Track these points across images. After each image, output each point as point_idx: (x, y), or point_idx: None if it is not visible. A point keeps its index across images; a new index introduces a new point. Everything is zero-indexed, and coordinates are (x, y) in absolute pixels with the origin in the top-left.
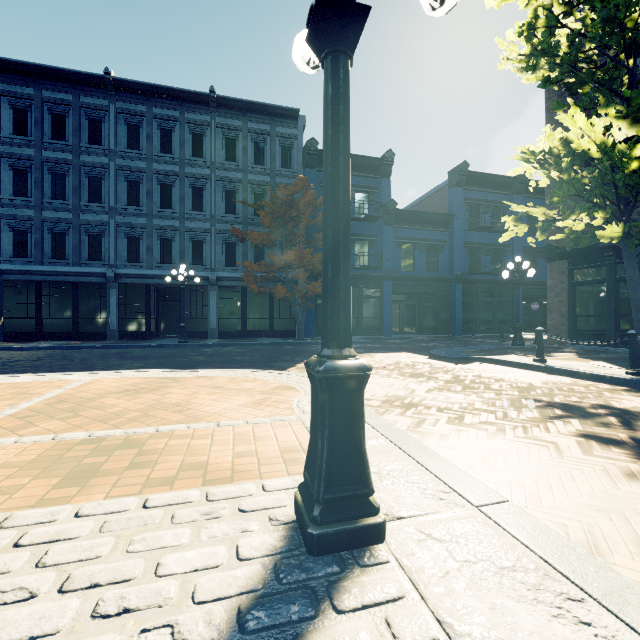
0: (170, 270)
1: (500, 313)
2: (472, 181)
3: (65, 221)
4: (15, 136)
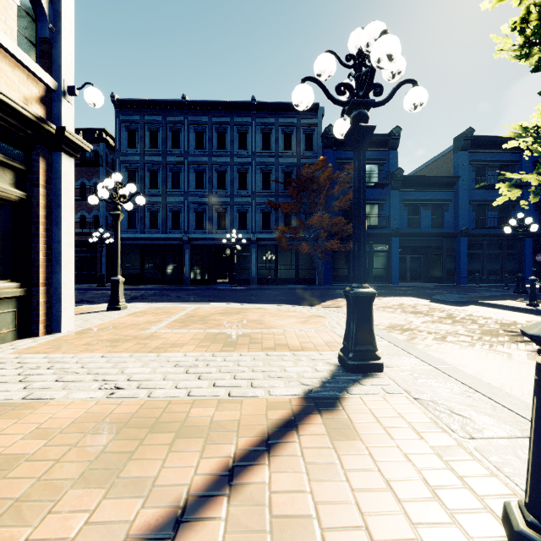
0: (224, 234)
1: (508, 264)
2: (478, 144)
3: (157, 203)
4: (129, 149)
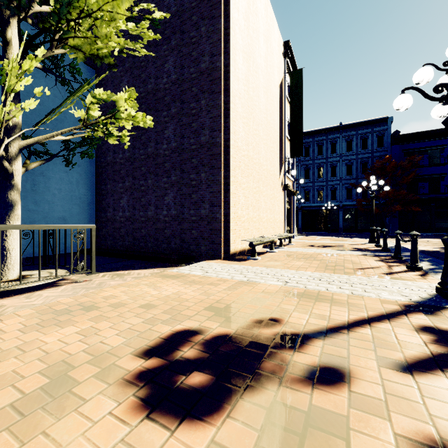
0: (321, 203)
1: None
2: None
3: None
4: None
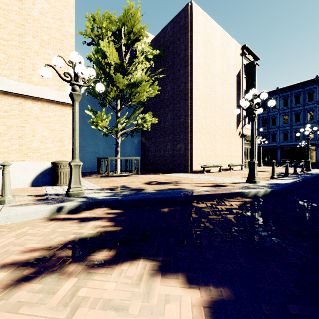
0: (298, 142)
1: None
2: None
3: (265, 132)
4: None
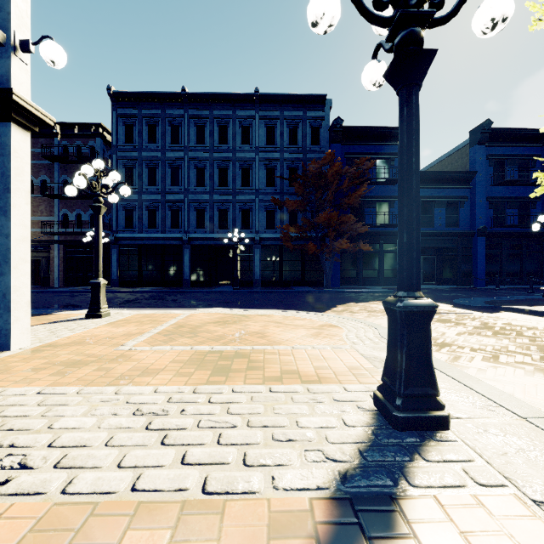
0: (225, 233)
1: (528, 265)
2: (496, 137)
3: (156, 201)
4: (126, 144)
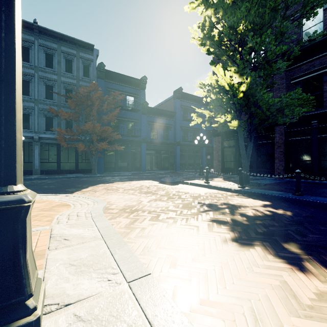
0: None
1: (196, 160)
2: (184, 97)
3: None
4: None
